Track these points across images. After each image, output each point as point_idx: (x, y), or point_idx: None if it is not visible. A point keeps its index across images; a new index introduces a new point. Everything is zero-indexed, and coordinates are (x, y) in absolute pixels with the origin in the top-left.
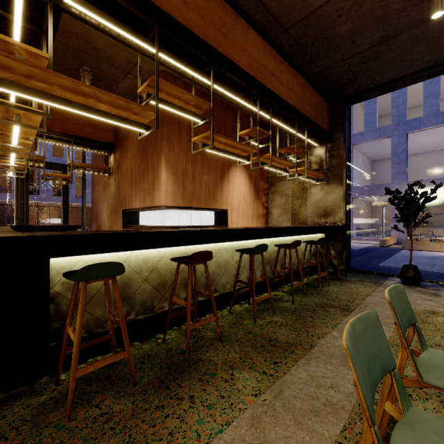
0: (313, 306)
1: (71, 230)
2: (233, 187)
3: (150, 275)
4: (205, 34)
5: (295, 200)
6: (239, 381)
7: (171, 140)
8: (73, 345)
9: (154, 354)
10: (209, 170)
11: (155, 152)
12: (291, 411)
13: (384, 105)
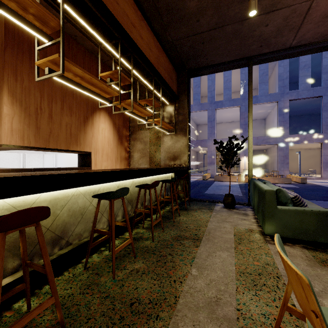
0: (170, 241)
1: None
2: (97, 132)
3: None
4: None
5: (152, 146)
6: None
7: (17, 70)
8: None
9: None
10: (70, 112)
11: None
12: None
13: (203, 90)
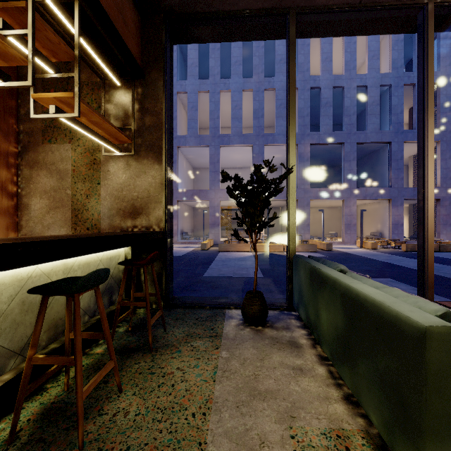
0: None
1: None
2: None
3: None
4: None
5: (79, 184)
6: None
7: None
8: None
9: None
10: None
11: None
12: None
13: (203, 118)
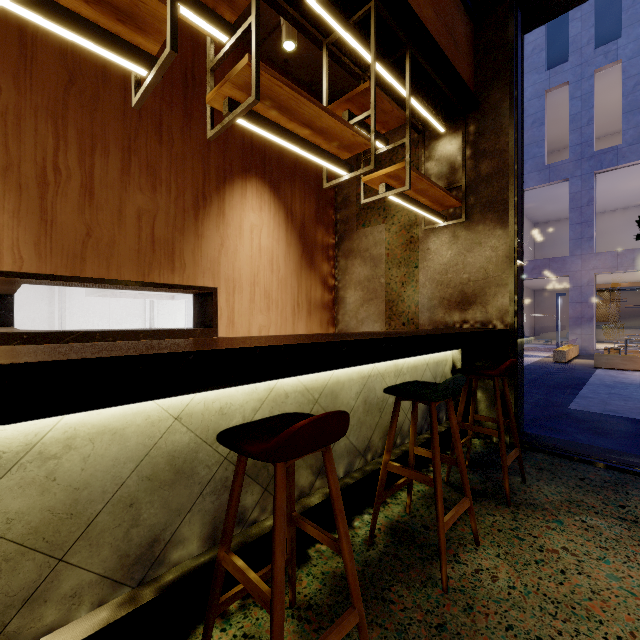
0: None
1: None
2: (237, 234)
3: None
4: None
5: (393, 270)
6: None
7: None
8: None
9: None
10: (151, 180)
11: None
12: None
13: (555, 134)
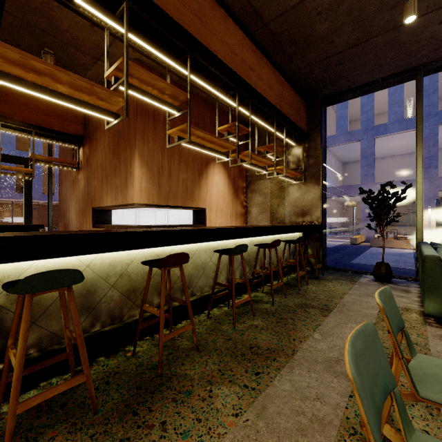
0: (293, 307)
1: (32, 230)
2: (211, 185)
3: (119, 280)
4: (181, 18)
5: (274, 199)
6: (218, 398)
7: (145, 134)
8: (13, 374)
9: (121, 371)
10: (186, 167)
11: (127, 146)
12: (276, 431)
13: (354, 111)
